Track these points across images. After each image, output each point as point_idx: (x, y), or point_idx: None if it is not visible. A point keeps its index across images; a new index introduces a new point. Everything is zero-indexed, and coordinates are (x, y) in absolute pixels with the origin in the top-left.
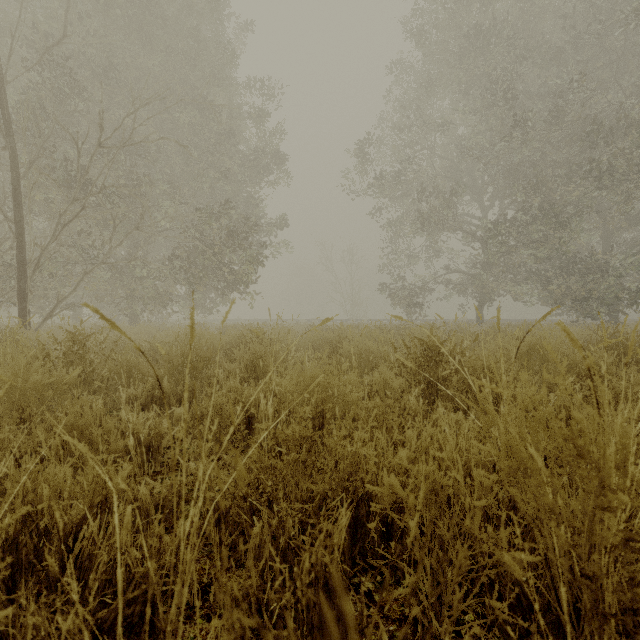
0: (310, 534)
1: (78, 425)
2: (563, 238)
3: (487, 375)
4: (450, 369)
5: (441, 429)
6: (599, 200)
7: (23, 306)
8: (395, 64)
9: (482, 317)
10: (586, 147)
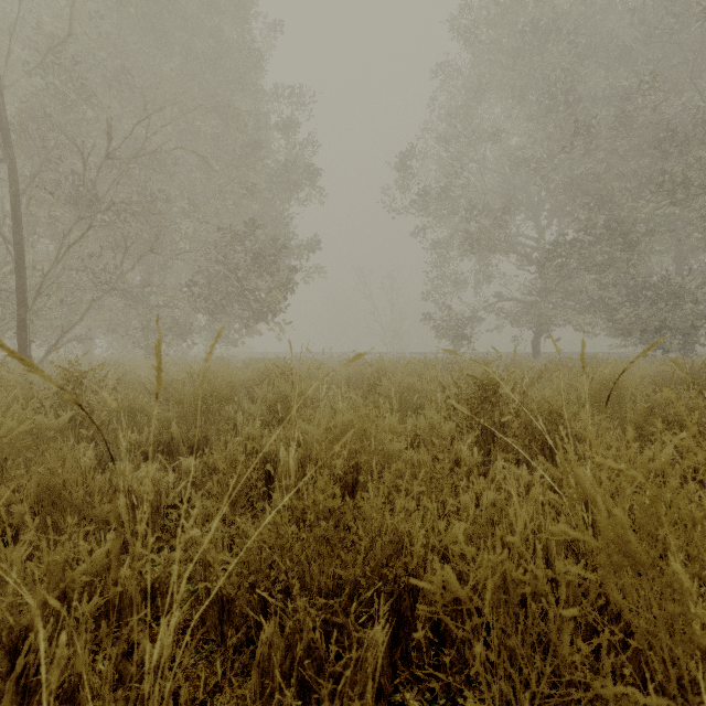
0: (337, 638)
1: (55, 484)
2: (631, 261)
3: (568, 426)
4: (509, 412)
5: (505, 493)
6: (672, 218)
7: (23, 338)
8: (441, 67)
9: (538, 350)
10: (657, 158)
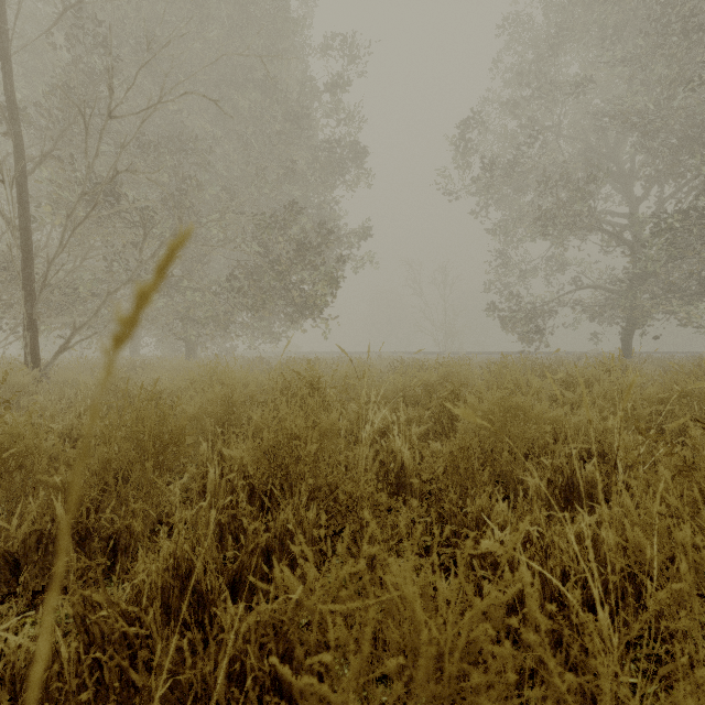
0: None
1: None
2: None
3: None
4: None
5: None
6: None
7: (29, 336)
8: (507, 20)
9: (630, 349)
10: None
